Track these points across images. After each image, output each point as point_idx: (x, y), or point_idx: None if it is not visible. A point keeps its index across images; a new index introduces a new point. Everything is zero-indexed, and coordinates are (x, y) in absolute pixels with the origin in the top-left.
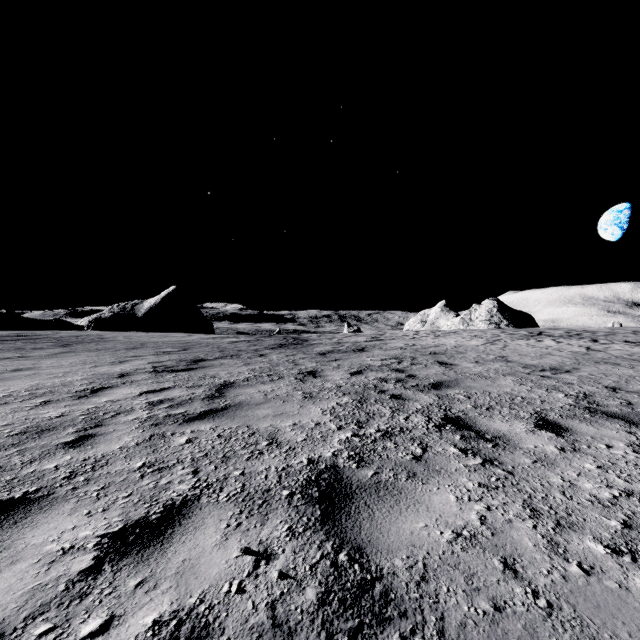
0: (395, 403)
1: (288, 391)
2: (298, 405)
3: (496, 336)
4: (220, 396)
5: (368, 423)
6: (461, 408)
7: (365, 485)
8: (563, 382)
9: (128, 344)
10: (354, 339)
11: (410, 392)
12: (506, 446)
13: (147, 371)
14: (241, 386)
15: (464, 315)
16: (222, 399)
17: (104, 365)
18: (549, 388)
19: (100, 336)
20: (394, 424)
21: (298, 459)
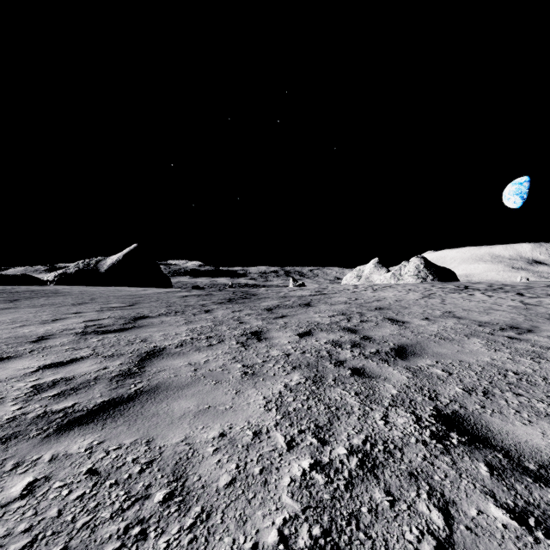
0: (360, 384)
1: (225, 363)
2: (233, 390)
3: (429, 290)
4: (137, 373)
5: (332, 430)
6: (450, 394)
7: None
8: (540, 346)
9: (78, 299)
10: (299, 293)
11: (373, 364)
12: None
13: (73, 332)
14: (170, 355)
15: (395, 271)
16: (137, 378)
17: (32, 324)
18: (532, 356)
19: (56, 291)
20: (371, 432)
21: None
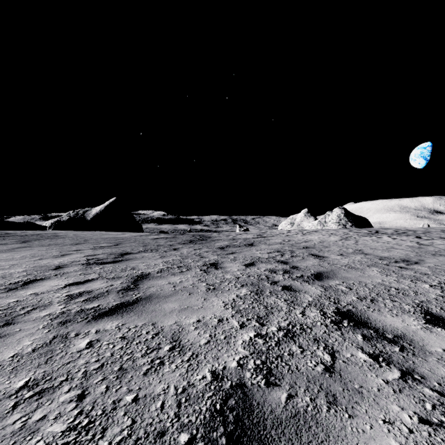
0: (288, 295)
1: (194, 282)
2: (202, 298)
3: (346, 234)
4: (134, 288)
5: (268, 319)
6: (348, 300)
7: (281, 420)
8: (420, 273)
9: (74, 240)
10: (244, 236)
11: (298, 283)
12: (414, 350)
13: (80, 263)
14: (154, 277)
15: (321, 219)
16: (135, 291)
17: (48, 258)
18: (412, 278)
19: (55, 234)
20: (293, 320)
21: (201, 372)
